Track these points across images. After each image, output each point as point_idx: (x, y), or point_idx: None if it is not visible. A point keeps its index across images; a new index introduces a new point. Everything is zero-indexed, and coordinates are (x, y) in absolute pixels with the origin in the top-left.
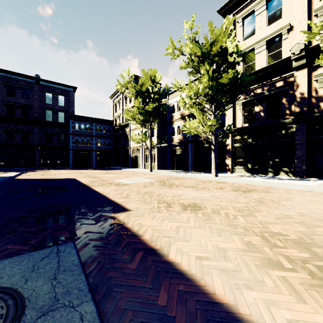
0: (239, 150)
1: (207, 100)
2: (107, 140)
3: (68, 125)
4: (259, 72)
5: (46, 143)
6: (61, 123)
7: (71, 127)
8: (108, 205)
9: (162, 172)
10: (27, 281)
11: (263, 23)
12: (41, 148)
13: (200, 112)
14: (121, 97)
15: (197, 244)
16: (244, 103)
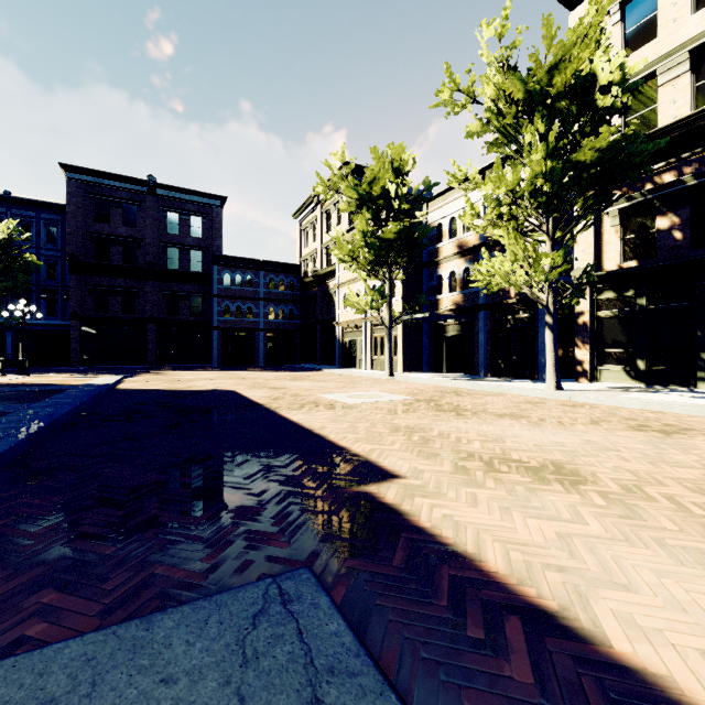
0: (613, 326)
1: (537, 205)
2: (288, 307)
3: (211, 278)
4: (669, 130)
5: (168, 315)
6: (197, 274)
7: (216, 282)
8: (339, 460)
9: (418, 377)
10: (243, 702)
11: (682, 8)
12: (158, 325)
13: (517, 237)
14: (319, 213)
15: (665, 600)
16: (624, 211)
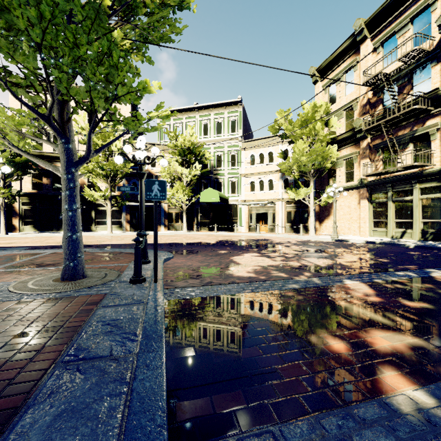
0: (28, 212)
1: None
2: None
3: None
4: (46, 154)
5: None
6: None
7: None
8: None
9: None
10: None
11: None
12: None
13: None
14: None
15: (27, 245)
16: (32, 172)
